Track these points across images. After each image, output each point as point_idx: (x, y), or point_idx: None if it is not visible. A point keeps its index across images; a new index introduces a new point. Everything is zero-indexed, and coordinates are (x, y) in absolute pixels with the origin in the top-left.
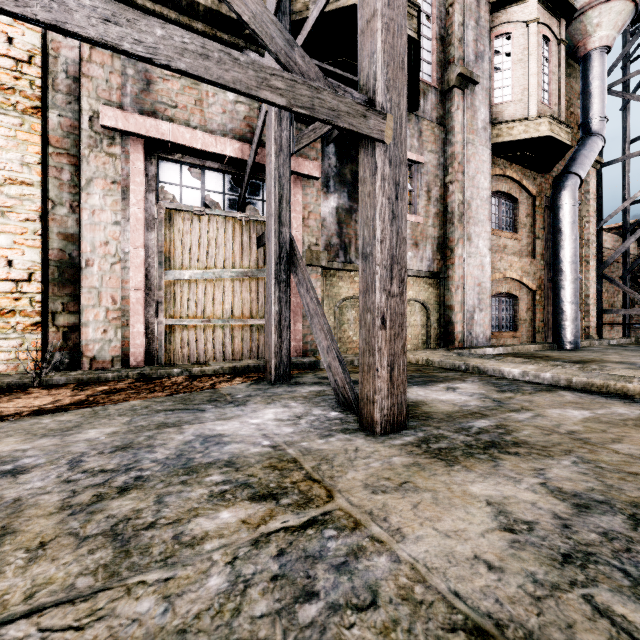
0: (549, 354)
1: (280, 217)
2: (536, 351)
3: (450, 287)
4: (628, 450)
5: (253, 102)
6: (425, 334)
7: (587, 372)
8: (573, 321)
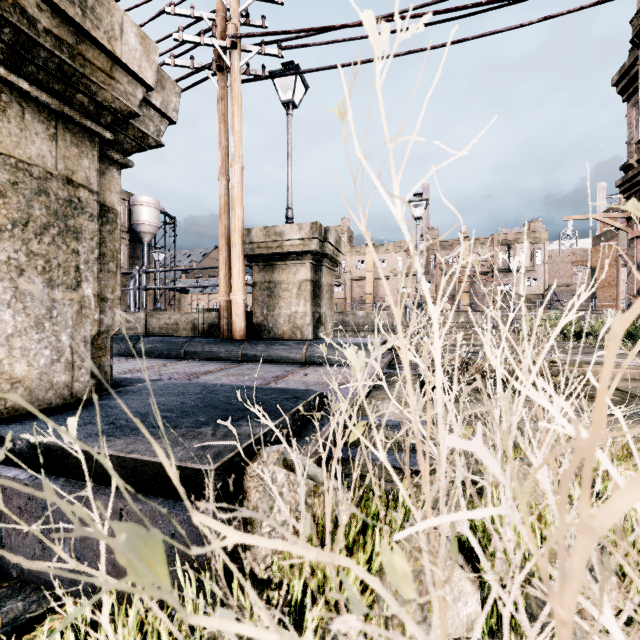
0: None
1: None
2: None
3: None
4: None
5: None
6: None
7: None
8: None
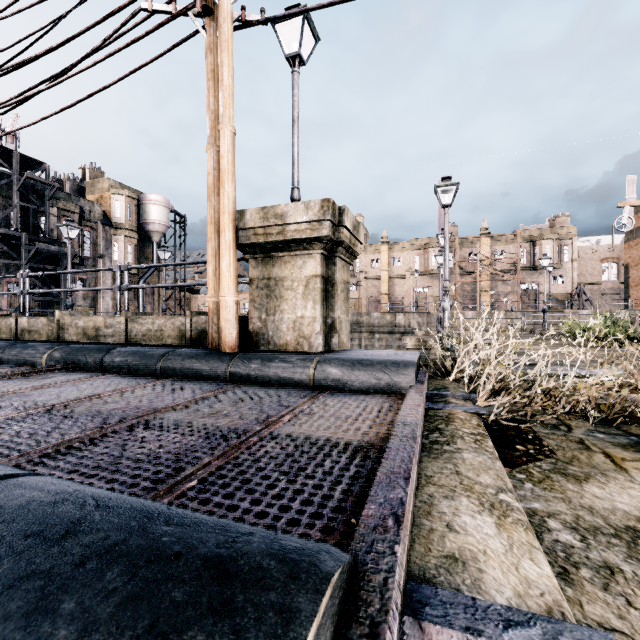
0: None
1: (45, 300)
2: None
3: (97, 310)
4: None
5: (34, 270)
6: None
7: None
8: None
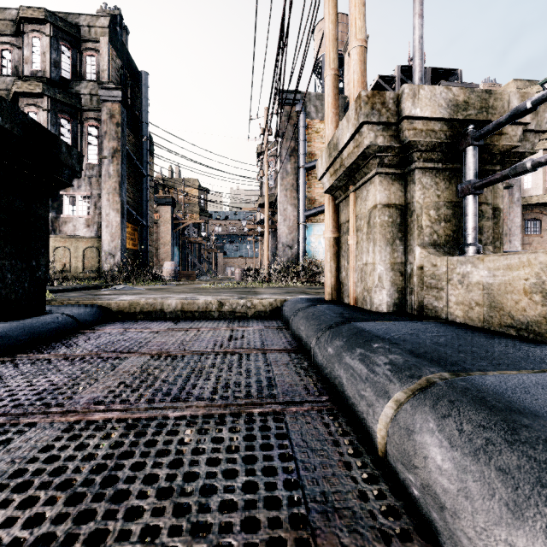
0: None
1: None
2: None
3: None
4: None
5: None
6: None
7: None
8: None
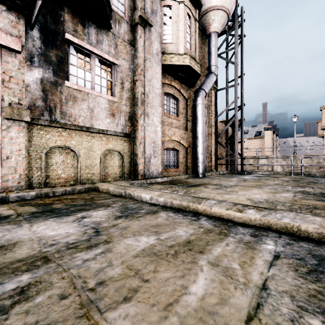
0: (188, 180)
1: None
2: (184, 179)
3: (136, 143)
4: (119, 324)
5: None
6: (121, 171)
7: (183, 196)
8: (202, 163)
